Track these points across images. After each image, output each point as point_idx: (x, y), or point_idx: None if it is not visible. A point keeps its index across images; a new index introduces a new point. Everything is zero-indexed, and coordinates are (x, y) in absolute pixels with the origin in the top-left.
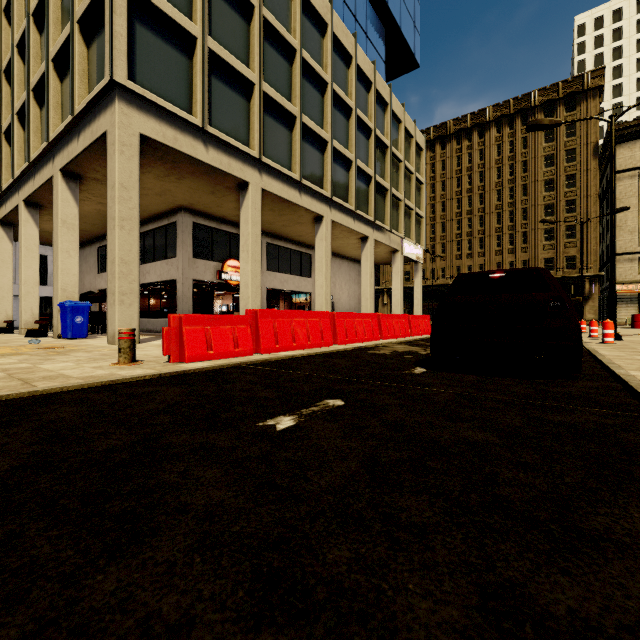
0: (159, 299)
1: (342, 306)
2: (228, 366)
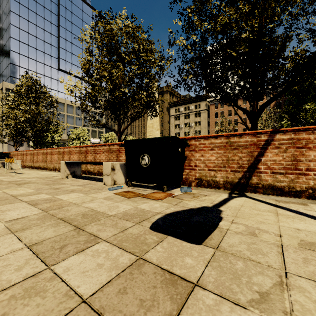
0: None
1: None
2: None
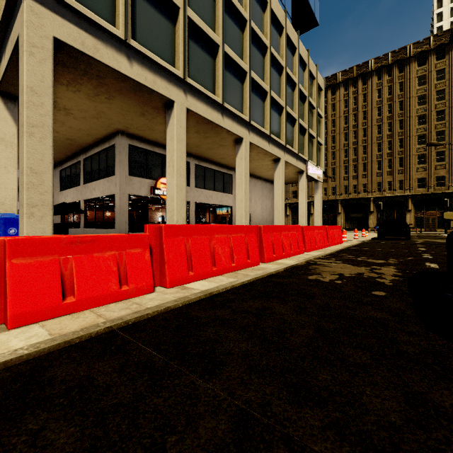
0: (113, 212)
1: (256, 217)
2: (82, 338)
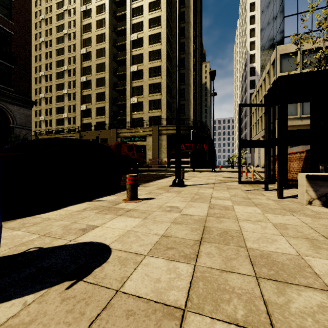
0: None
1: None
2: None
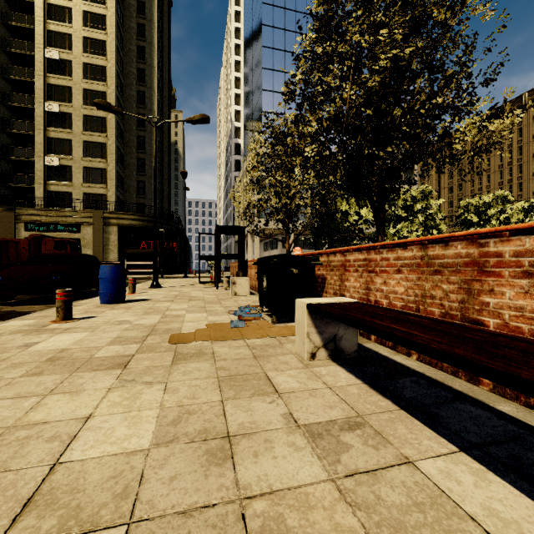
0: None
1: None
2: None
